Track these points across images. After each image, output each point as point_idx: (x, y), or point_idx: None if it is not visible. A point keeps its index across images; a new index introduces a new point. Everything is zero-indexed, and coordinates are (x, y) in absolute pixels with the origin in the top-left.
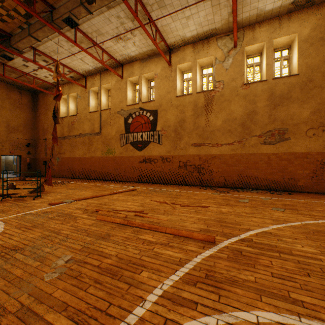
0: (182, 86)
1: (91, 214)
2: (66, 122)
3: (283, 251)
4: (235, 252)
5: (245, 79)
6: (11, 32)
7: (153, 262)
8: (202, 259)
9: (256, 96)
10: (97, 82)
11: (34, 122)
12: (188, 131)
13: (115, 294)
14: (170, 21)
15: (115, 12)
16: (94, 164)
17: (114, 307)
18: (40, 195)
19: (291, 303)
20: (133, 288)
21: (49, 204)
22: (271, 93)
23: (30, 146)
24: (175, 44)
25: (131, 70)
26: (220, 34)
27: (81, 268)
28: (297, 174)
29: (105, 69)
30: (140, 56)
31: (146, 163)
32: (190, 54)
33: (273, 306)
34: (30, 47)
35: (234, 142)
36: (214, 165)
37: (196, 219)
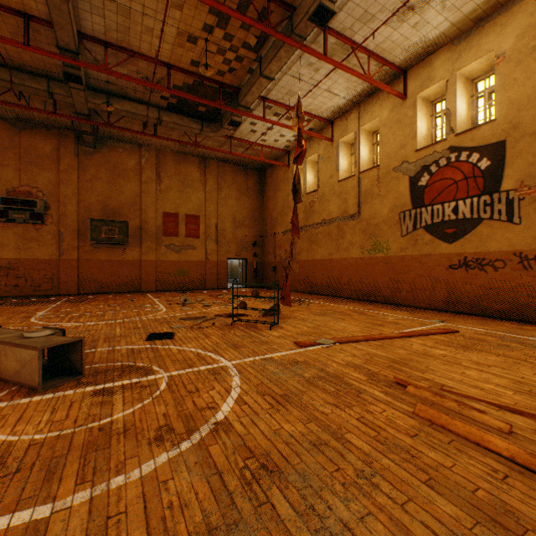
0: None
1: (390, 391)
2: (302, 204)
3: None
4: None
5: None
6: (239, 84)
7: None
8: None
9: None
10: (352, 123)
11: (260, 212)
12: None
13: None
14: None
15: None
16: (347, 271)
17: None
18: (278, 323)
19: None
20: None
21: (293, 342)
22: None
23: (256, 245)
24: None
25: (427, 74)
26: None
27: None
28: None
29: (368, 94)
30: (452, 31)
31: (467, 269)
32: None
33: None
34: (259, 98)
35: None
36: None
37: None
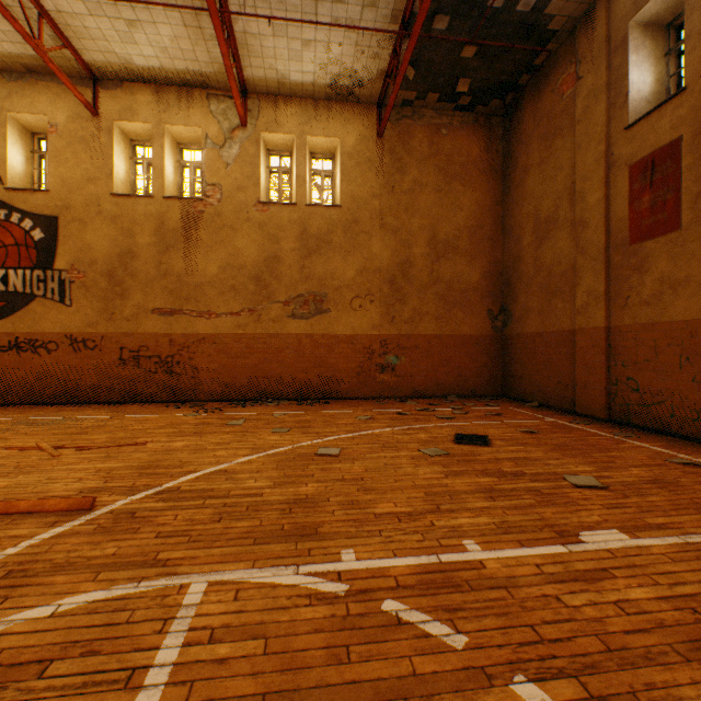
0: (131, 172)
1: None
2: None
3: (218, 494)
4: (122, 516)
5: (265, 193)
6: None
7: None
8: (28, 547)
9: (280, 230)
10: None
11: None
12: (143, 280)
13: None
14: (84, 9)
15: None
16: None
17: None
18: None
19: (147, 568)
20: None
21: None
22: (305, 229)
23: None
24: (109, 70)
25: None
26: (216, 90)
27: None
28: (340, 370)
29: None
30: None
31: (21, 352)
32: (148, 105)
33: (110, 581)
34: None
35: (243, 311)
36: (203, 357)
37: (94, 471)
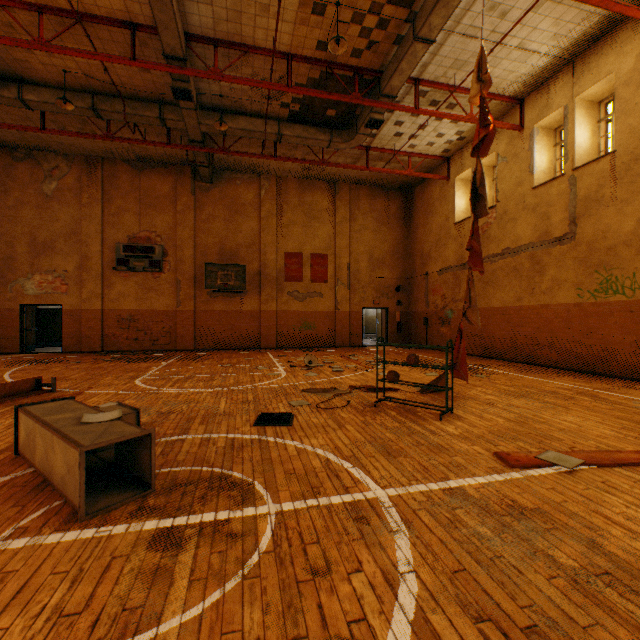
0: None
1: None
2: (468, 229)
3: None
4: None
5: None
6: (381, 65)
7: None
8: None
9: None
10: (559, 94)
11: (405, 245)
12: None
13: None
14: None
15: None
16: (548, 324)
17: None
18: (451, 409)
19: None
20: None
21: (492, 454)
22: None
23: (400, 290)
24: None
25: None
26: None
27: None
28: None
29: (593, 38)
30: None
31: None
32: None
33: None
34: (409, 82)
35: None
36: None
37: None
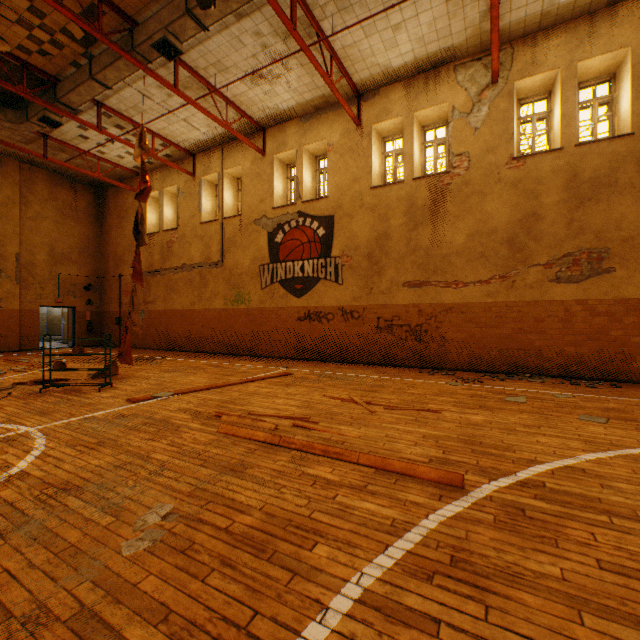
0: (382, 166)
1: (208, 422)
2: (158, 242)
3: (617, 511)
4: (510, 510)
5: (515, 148)
6: (59, 73)
7: (336, 526)
8: (440, 523)
9: (539, 183)
10: (216, 163)
11: (98, 244)
12: (395, 257)
13: (263, 591)
14: (361, 36)
15: (252, 25)
16: (210, 323)
17: (262, 621)
18: (111, 383)
19: None
20: (299, 581)
21: (127, 400)
22: (573, 174)
23: (92, 289)
24: (370, 83)
25: (282, 139)
26: (463, 58)
27: (193, 532)
28: (630, 346)
29: (232, 138)
30: (299, 109)
31: (311, 321)
32: (399, 101)
33: (613, 639)
34: (92, 101)
35: (493, 278)
36: (449, 326)
37: (419, 436)
